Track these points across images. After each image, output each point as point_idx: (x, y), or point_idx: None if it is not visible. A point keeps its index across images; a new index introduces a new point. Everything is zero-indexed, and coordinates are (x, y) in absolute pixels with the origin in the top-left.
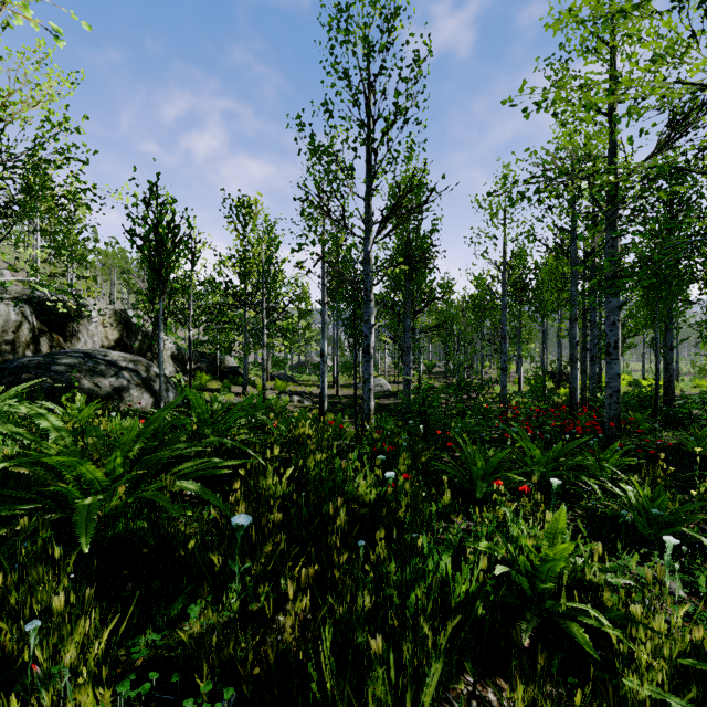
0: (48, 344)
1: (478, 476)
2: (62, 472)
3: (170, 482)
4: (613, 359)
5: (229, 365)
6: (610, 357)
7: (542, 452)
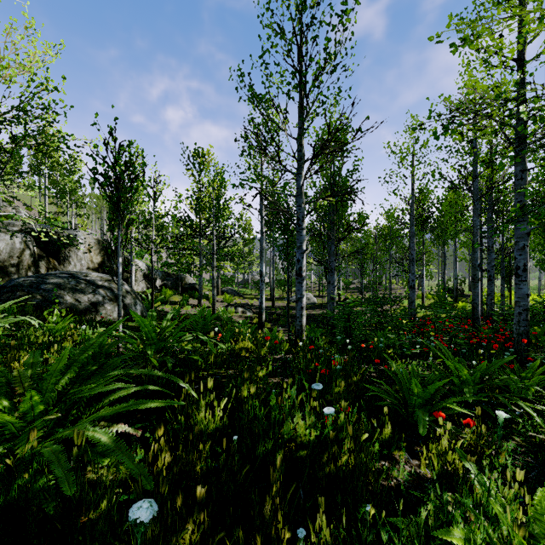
0: (45, 266)
1: (415, 404)
2: None
3: (77, 435)
4: (522, 280)
5: (188, 282)
6: (519, 278)
7: (467, 370)
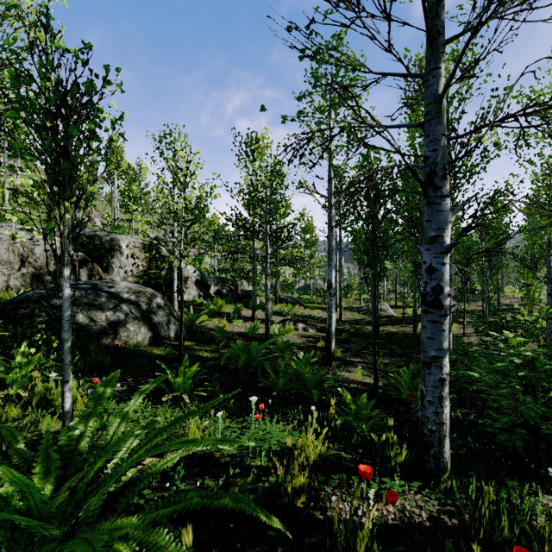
0: (87, 274)
1: None
2: None
3: None
4: None
5: (244, 289)
6: None
7: None
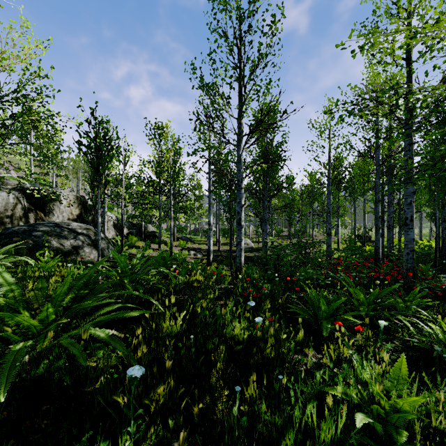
0: (34, 217)
1: (322, 317)
2: (5, 319)
3: (84, 331)
4: (410, 228)
5: (150, 230)
6: (407, 227)
7: (364, 295)
